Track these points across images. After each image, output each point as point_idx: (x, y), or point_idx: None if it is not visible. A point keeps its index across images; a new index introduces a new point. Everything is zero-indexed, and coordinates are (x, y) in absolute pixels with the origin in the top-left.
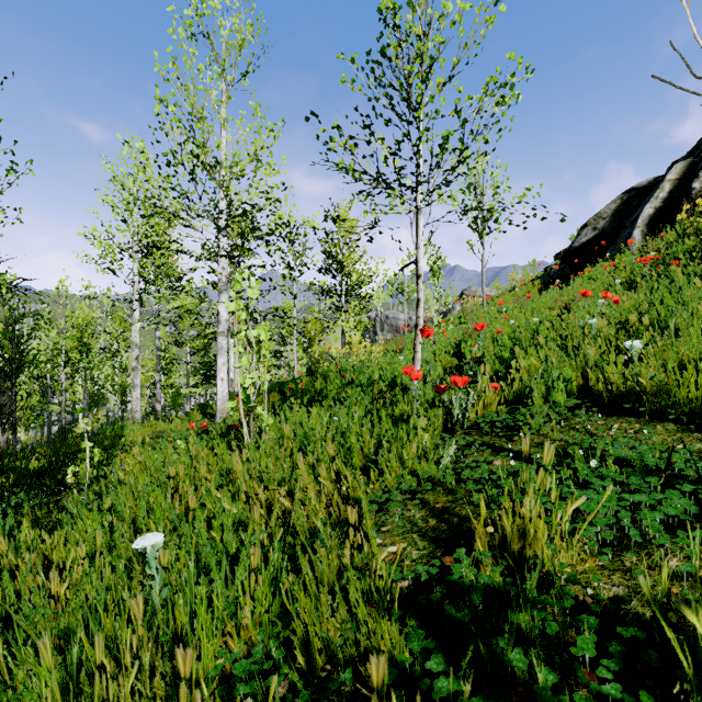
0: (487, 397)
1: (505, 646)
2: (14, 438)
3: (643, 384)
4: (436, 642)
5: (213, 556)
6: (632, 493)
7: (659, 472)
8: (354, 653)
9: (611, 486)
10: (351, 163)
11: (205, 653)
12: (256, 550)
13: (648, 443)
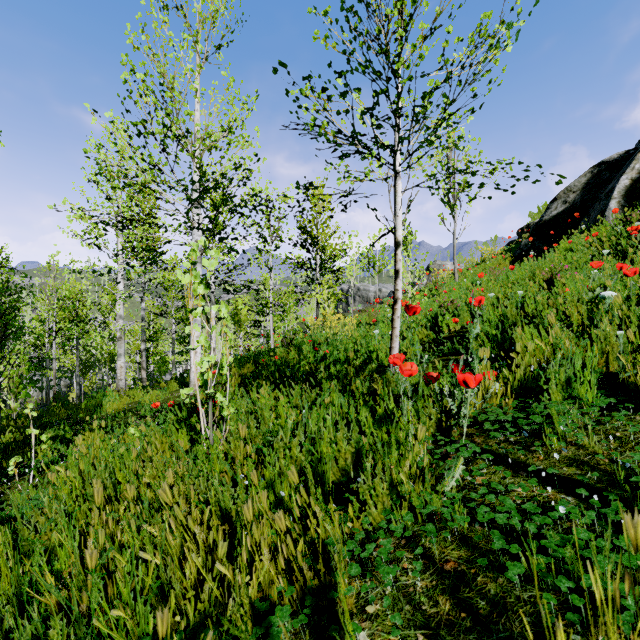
0: (487, 387)
1: None
2: None
3: None
4: None
5: None
6: None
7: None
8: None
9: None
10: (324, 121)
11: None
12: None
13: None
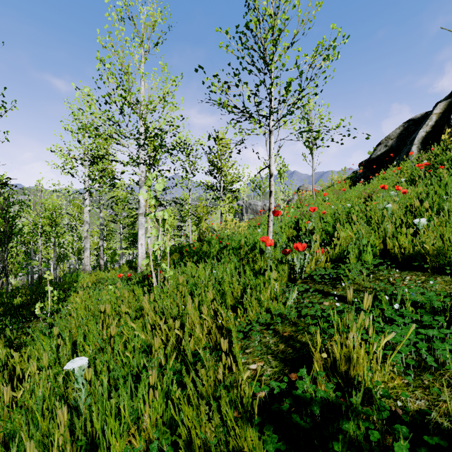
0: (318, 257)
1: (339, 450)
2: (7, 282)
3: (427, 249)
4: (285, 442)
5: (121, 377)
6: (424, 327)
7: (444, 312)
8: (225, 450)
9: (414, 325)
10: (226, 100)
11: (114, 450)
12: (153, 371)
13: (432, 290)
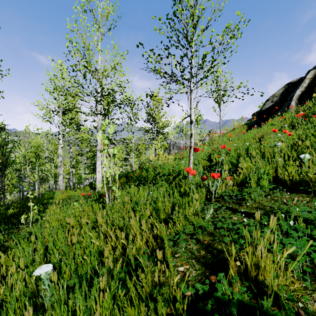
0: (227, 182)
1: None
2: (4, 198)
3: (310, 177)
4: None
5: (77, 283)
6: (313, 238)
7: None
8: None
9: (311, 241)
10: (159, 68)
11: None
12: (103, 277)
13: (315, 208)
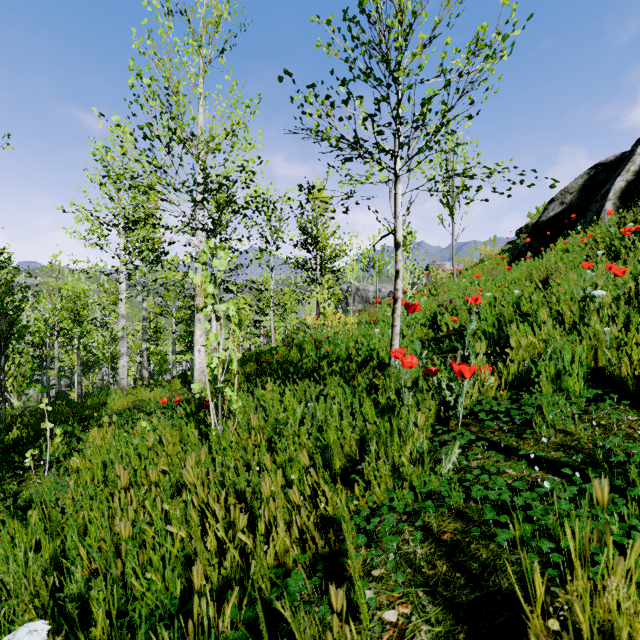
0: (482, 381)
1: None
2: (3, 405)
3: None
4: None
5: None
6: None
7: None
8: None
9: None
10: (327, 127)
11: None
12: None
13: None
